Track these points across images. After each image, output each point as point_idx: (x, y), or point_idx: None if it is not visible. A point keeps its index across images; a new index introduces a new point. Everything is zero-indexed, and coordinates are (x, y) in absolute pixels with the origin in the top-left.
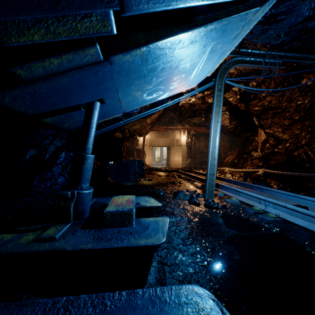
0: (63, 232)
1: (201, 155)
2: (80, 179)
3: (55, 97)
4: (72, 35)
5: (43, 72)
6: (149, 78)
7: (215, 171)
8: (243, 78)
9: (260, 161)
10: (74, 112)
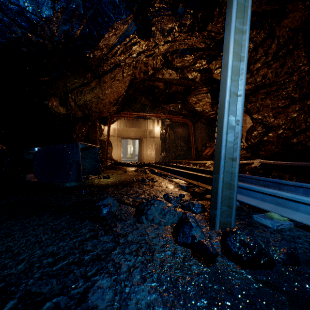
0: None
1: (176, 148)
2: None
3: None
4: None
5: None
6: None
7: (238, 151)
8: None
9: (248, 152)
10: None
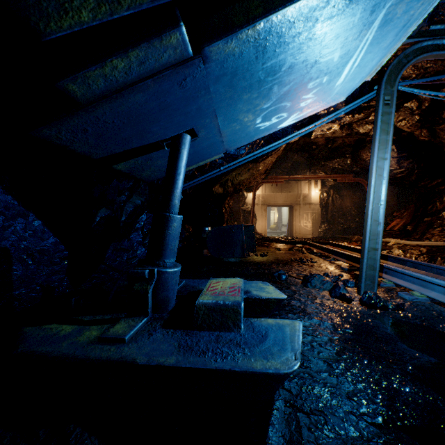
0: (136, 330)
1: (344, 219)
2: (162, 251)
3: (126, 129)
4: (138, 1)
5: (105, 86)
6: (266, 87)
7: (380, 244)
8: (436, 77)
9: None
10: (155, 154)
